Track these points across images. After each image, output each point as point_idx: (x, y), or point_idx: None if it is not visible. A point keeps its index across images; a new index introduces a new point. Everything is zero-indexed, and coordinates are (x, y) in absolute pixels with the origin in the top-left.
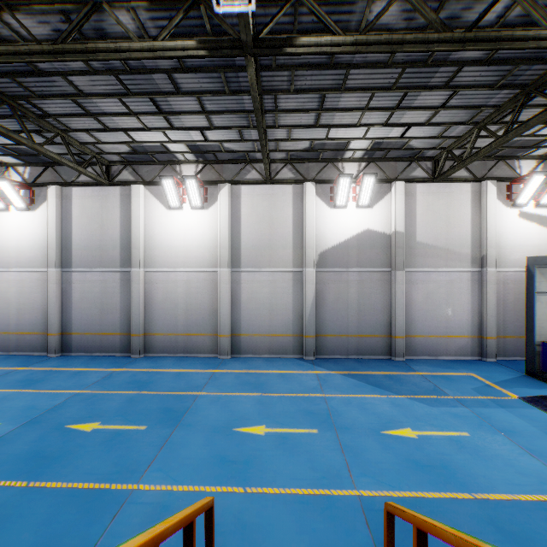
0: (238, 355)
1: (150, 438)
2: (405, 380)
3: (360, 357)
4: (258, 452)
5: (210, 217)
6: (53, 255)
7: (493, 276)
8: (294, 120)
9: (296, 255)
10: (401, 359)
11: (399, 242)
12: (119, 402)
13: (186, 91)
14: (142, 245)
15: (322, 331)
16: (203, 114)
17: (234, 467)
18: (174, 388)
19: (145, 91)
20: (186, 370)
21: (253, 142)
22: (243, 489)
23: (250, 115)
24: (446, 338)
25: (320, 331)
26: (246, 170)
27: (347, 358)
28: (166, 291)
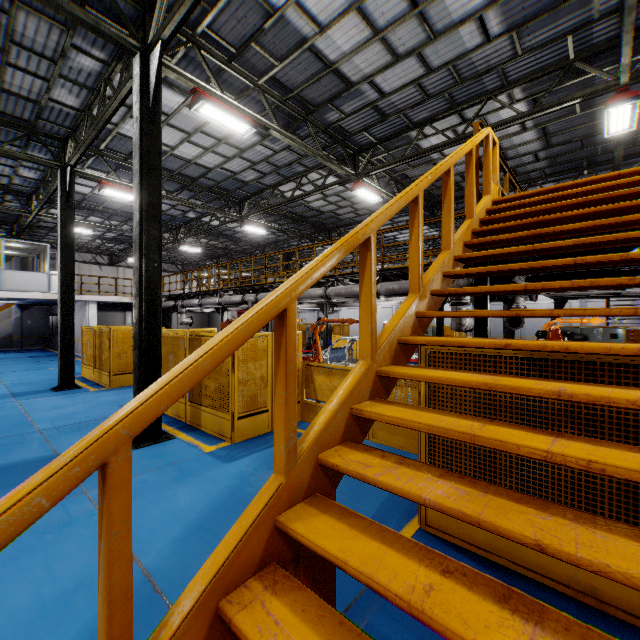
0: None
1: None
2: None
3: None
4: None
5: None
6: None
7: None
8: None
9: None
10: None
11: None
12: None
13: None
14: None
15: None
16: None
17: None
18: None
19: None
20: None
21: None
22: None
23: None
24: None
25: None
26: None
27: None
28: None
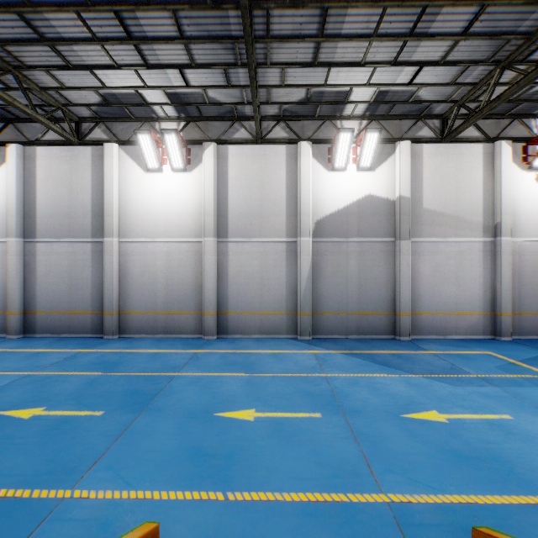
0: (224, 336)
1: (105, 425)
2: (416, 359)
3: (361, 337)
4: (245, 442)
5: (194, 181)
6: (14, 223)
7: (508, 246)
8: (289, 55)
9: (289, 224)
10: (406, 338)
11: (404, 208)
12: (76, 385)
13: (158, 3)
14: (116, 212)
15: (319, 308)
16: (181, 42)
17: (212, 463)
18: (147, 369)
19: (107, 0)
20: (164, 350)
21: (241, 89)
22: (222, 494)
23: (238, 46)
24: (456, 316)
25: (317, 308)
26: (234, 128)
27: (346, 338)
28: (143, 264)
